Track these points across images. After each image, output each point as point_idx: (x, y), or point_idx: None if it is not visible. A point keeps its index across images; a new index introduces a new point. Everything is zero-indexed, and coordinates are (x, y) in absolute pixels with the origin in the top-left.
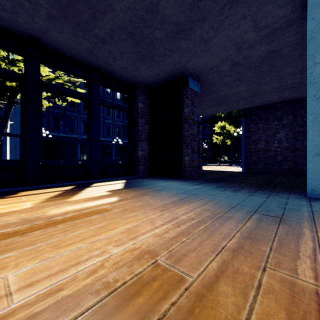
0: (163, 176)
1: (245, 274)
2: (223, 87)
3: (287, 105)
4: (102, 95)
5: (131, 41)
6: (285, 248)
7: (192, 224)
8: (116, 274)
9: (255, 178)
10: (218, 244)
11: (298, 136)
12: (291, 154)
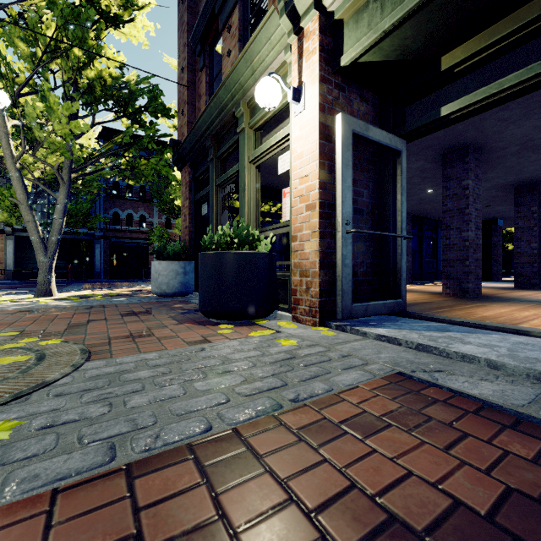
0: None
1: None
2: None
3: None
4: None
5: None
6: None
7: None
8: None
9: None
10: None
11: None
12: None
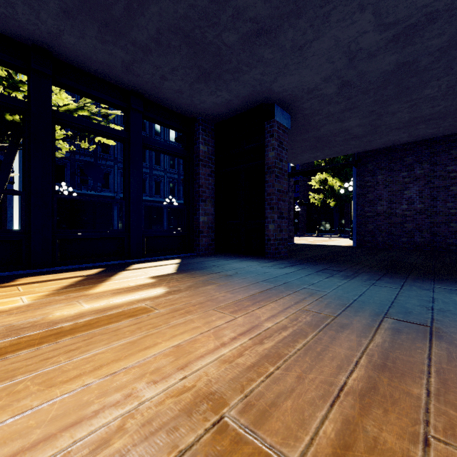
0: (236, 253)
1: (391, 454)
2: (326, 121)
3: (421, 148)
4: (149, 135)
5: (187, 50)
6: (454, 391)
7: (283, 339)
8: (144, 449)
9: (374, 256)
10: (331, 380)
11: (437, 193)
12: (427, 220)
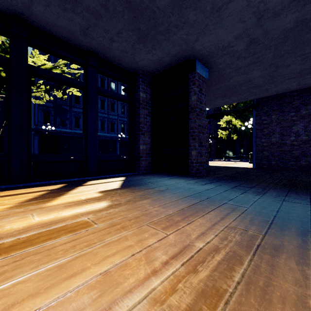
0: (167, 173)
1: None
2: (235, 73)
3: (306, 94)
4: None
5: (129, 14)
6: None
7: (218, 265)
8: None
9: (273, 175)
10: None
11: None
12: None
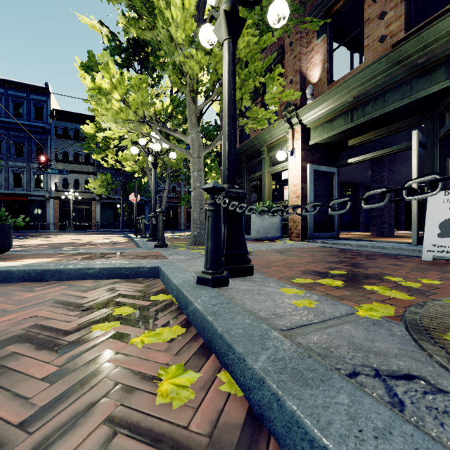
0: None
1: None
2: None
3: None
4: None
5: None
6: None
7: None
8: None
9: None
10: None
11: None
12: None
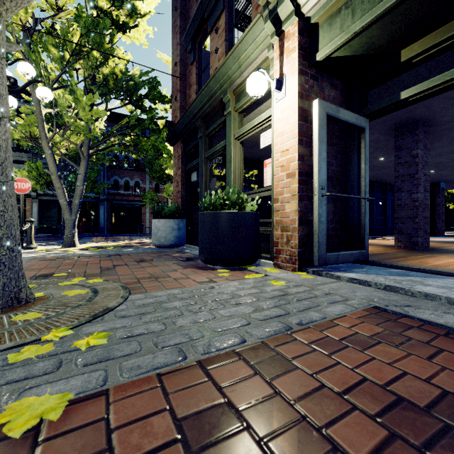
0: None
1: None
2: None
3: None
4: None
5: None
6: None
7: None
8: None
9: None
10: None
11: None
12: None
